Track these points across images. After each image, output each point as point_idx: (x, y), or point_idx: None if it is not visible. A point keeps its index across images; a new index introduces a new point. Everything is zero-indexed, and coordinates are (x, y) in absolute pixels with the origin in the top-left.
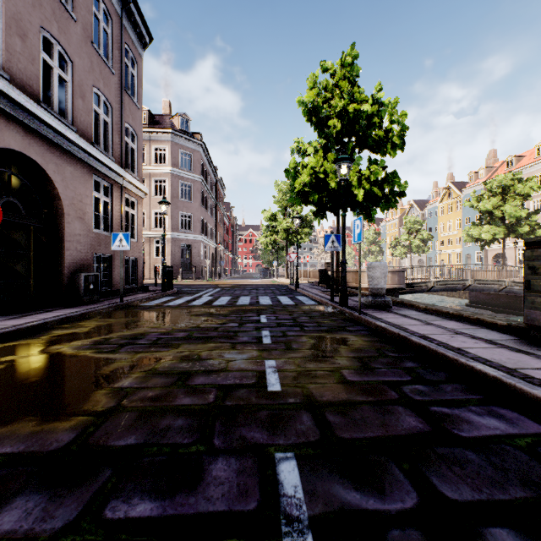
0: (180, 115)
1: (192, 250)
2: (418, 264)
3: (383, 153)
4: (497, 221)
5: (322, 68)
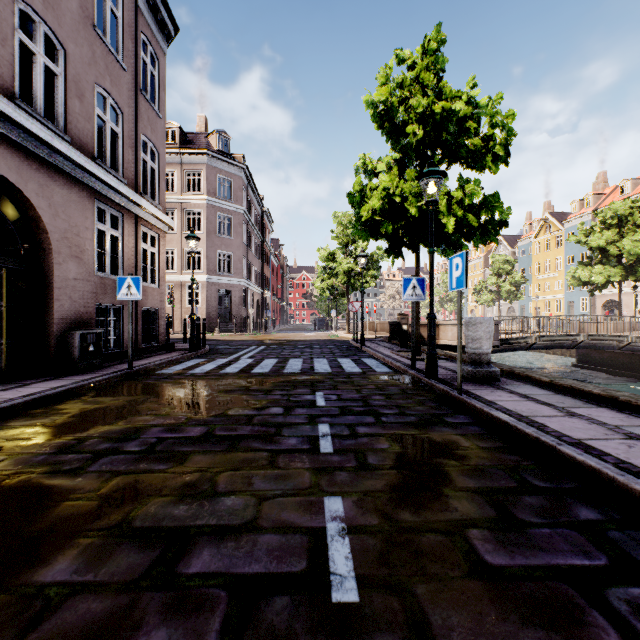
0: (218, 132)
1: (232, 297)
2: (508, 313)
3: (480, 168)
4: (611, 260)
5: (397, 59)
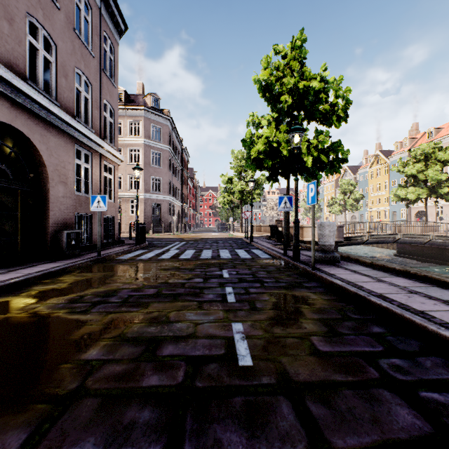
0: (151, 94)
1: (161, 208)
2: (351, 219)
3: (329, 124)
4: (420, 184)
5: (274, 51)
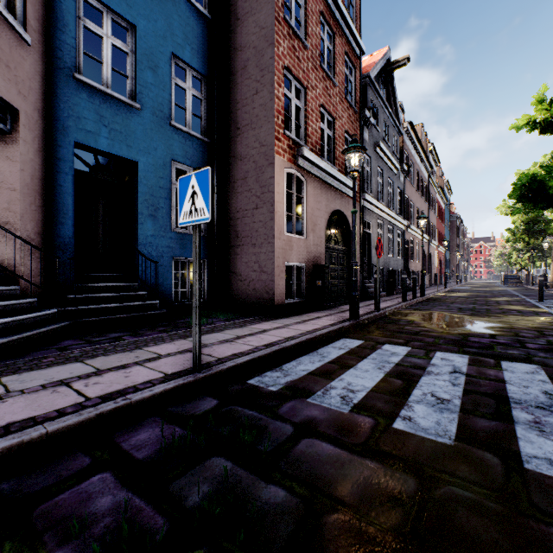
0: None
1: None
2: None
3: None
4: None
5: None
